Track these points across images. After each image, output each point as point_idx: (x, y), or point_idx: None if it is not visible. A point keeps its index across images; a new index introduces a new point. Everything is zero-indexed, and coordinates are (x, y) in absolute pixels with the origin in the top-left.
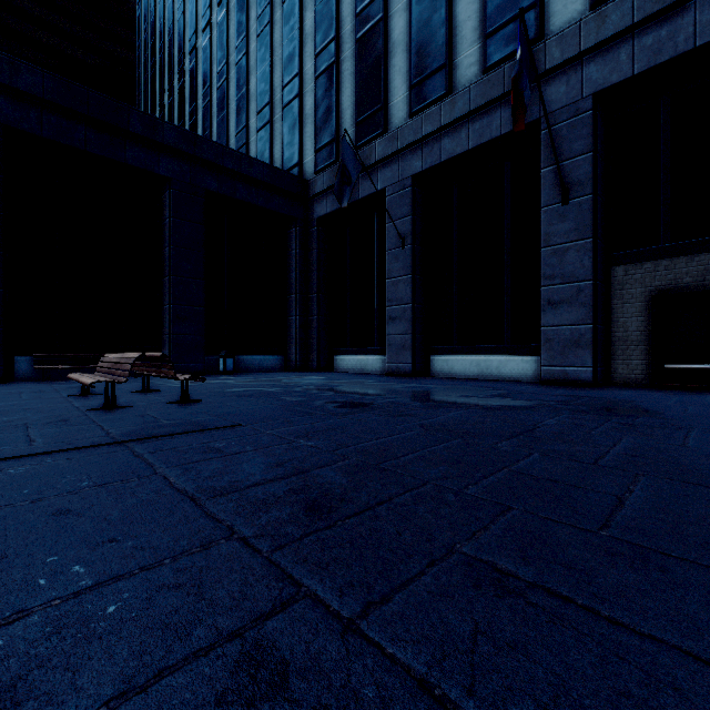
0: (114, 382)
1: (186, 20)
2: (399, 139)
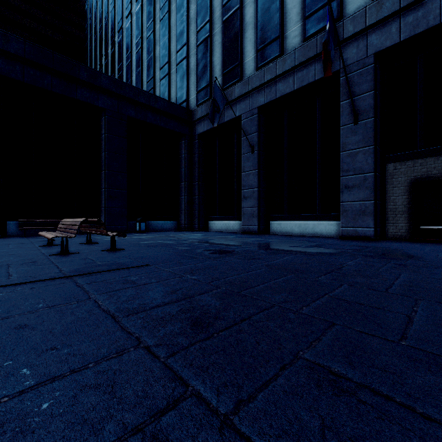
0: (67, 237)
1: (116, 11)
2: (250, 84)
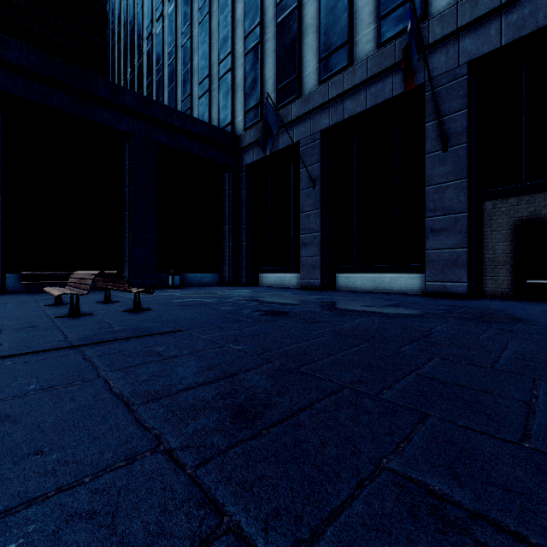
0: (78, 294)
1: (144, 13)
2: (311, 101)
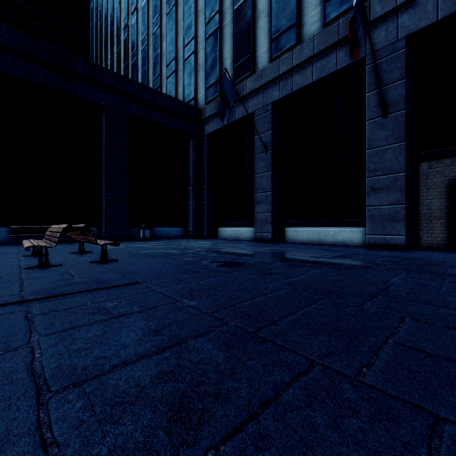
0: (46, 246)
1: (122, 7)
2: (263, 77)
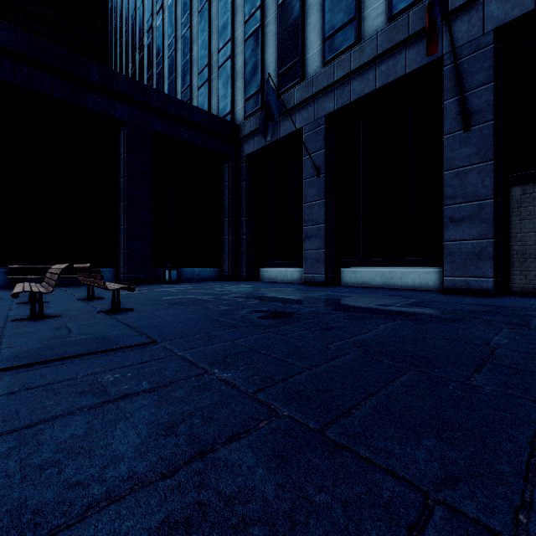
0: (40, 292)
1: (145, 7)
2: (315, 84)
